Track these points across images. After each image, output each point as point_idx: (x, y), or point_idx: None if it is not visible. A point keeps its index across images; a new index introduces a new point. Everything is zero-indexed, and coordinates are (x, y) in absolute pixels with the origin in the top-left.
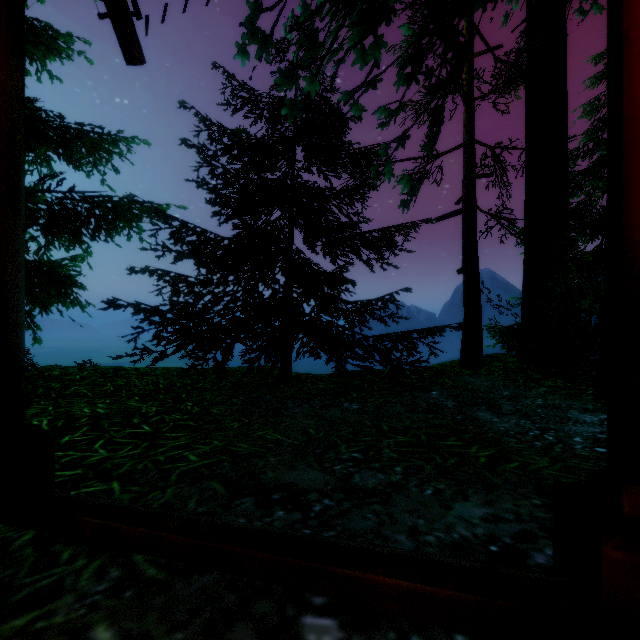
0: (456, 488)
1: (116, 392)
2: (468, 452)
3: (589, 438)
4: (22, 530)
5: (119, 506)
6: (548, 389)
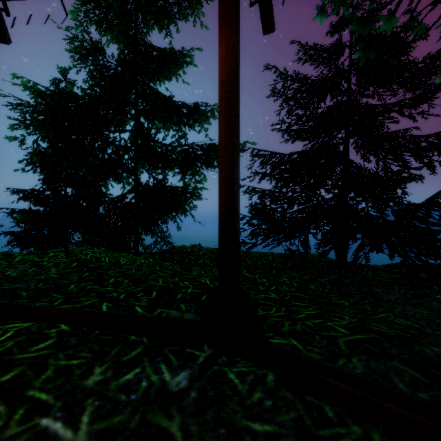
0: None
1: None
2: None
3: None
4: (260, 368)
5: (353, 375)
6: None
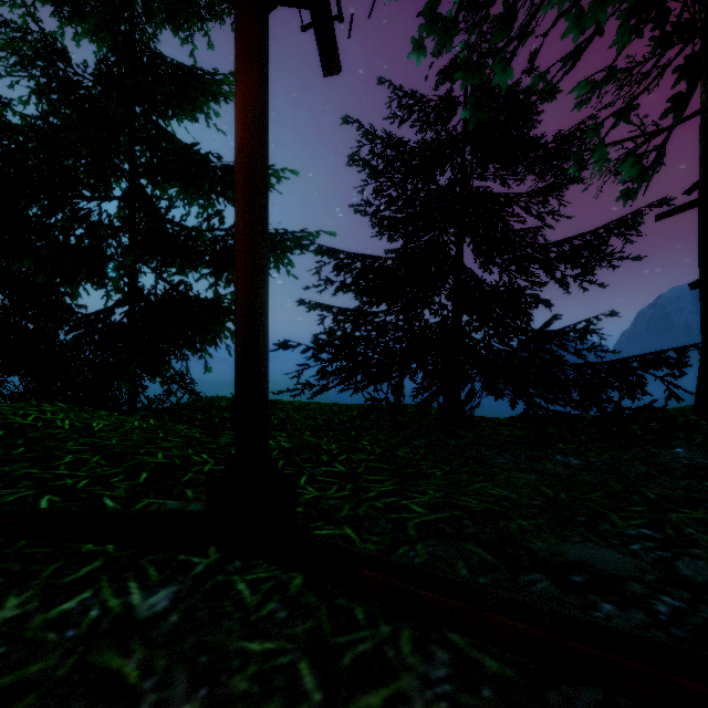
0: None
1: (281, 425)
2: None
3: None
4: (287, 571)
5: (398, 563)
6: None
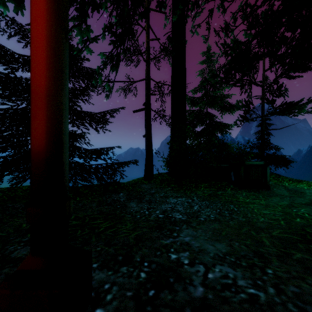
0: None
1: None
2: (99, 226)
3: (163, 210)
4: None
5: None
6: (170, 188)
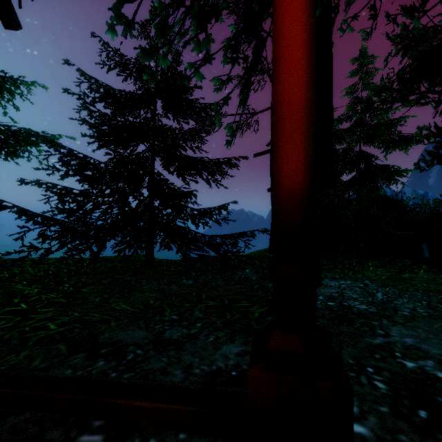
0: (230, 335)
1: (10, 278)
2: (250, 310)
3: (327, 296)
4: None
5: None
6: None
